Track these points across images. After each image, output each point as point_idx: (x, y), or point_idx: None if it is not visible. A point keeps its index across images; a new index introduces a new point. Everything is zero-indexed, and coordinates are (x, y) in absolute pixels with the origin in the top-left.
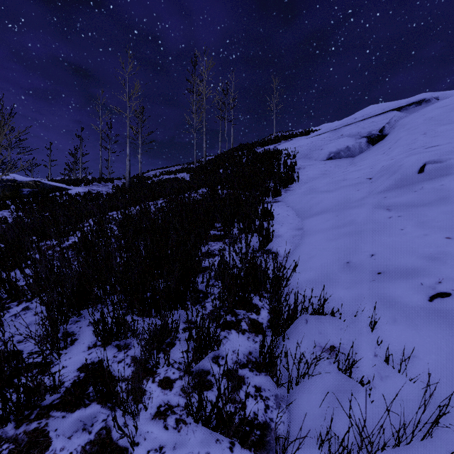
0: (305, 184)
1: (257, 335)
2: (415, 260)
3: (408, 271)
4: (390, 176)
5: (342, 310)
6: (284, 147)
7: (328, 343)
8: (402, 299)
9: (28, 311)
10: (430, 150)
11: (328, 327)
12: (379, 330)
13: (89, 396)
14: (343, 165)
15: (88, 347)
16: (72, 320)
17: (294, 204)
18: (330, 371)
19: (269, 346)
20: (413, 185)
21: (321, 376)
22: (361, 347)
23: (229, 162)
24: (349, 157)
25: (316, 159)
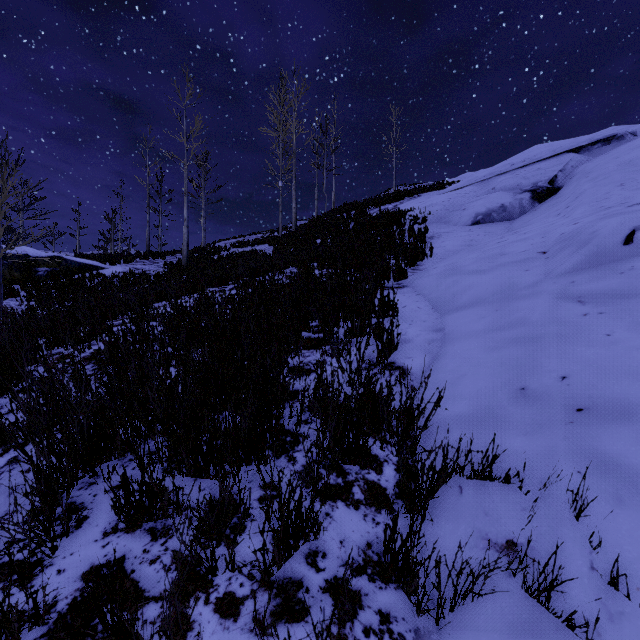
0: (441, 260)
1: (378, 511)
2: (639, 389)
3: (630, 408)
4: (578, 250)
5: (522, 474)
6: (409, 206)
7: (502, 535)
8: (627, 460)
9: (16, 466)
10: (638, 208)
11: (500, 504)
12: (594, 516)
13: (96, 631)
14: (497, 232)
15: (103, 532)
16: (83, 481)
17: (428, 291)
18: (510, 590)
19: (403, 543)
20: (617, 263)
21: (495, 598)
22: (564, 549)
23: (329, 228)
24: (505, 221)
25: (457, 224)
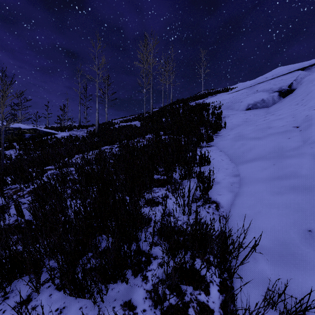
0: (231, 130)
1: None
2: None
3: None
4: None
5: None
6: (211, 101)
7: None
8: None
9: None
10: None
11: None
12: None
13: None
14: (261, 114)
15: None
16: (0, 295)
17: (226, 149)
18: None
19: None
20: None
21: None
22: None
23: (169, 112)
24: (264, 108)
25: (237, 110)
